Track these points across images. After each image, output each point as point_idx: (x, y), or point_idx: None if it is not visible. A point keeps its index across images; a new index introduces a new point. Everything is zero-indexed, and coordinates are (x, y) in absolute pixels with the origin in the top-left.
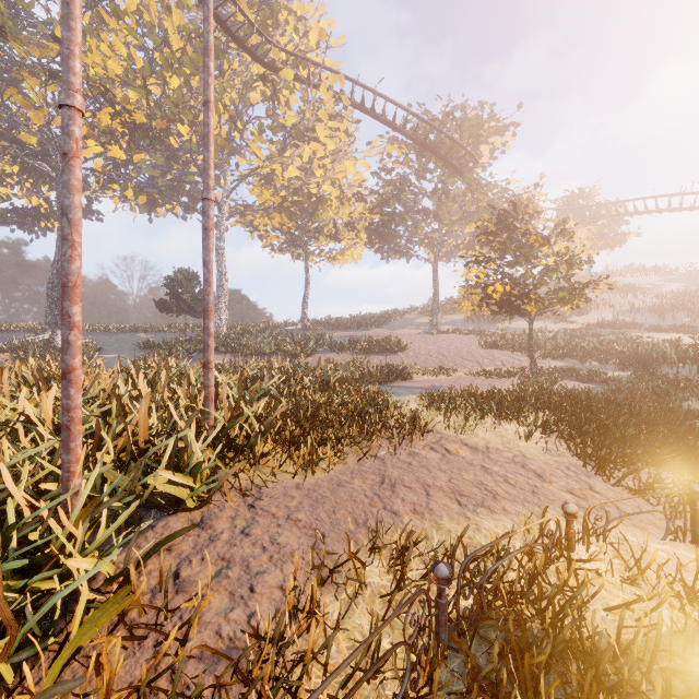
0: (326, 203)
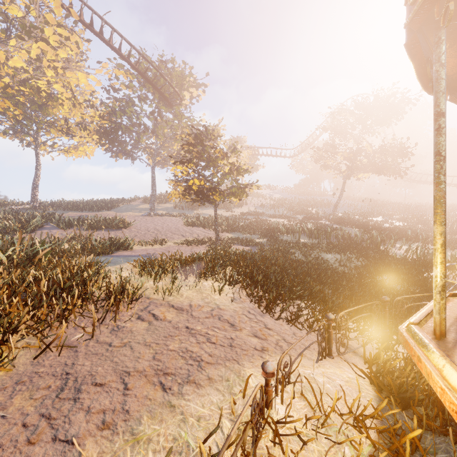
0: (57, 101)
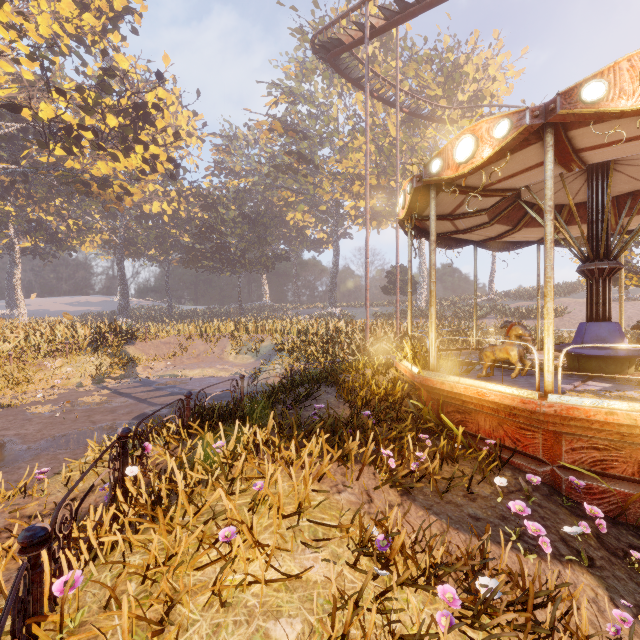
0: None
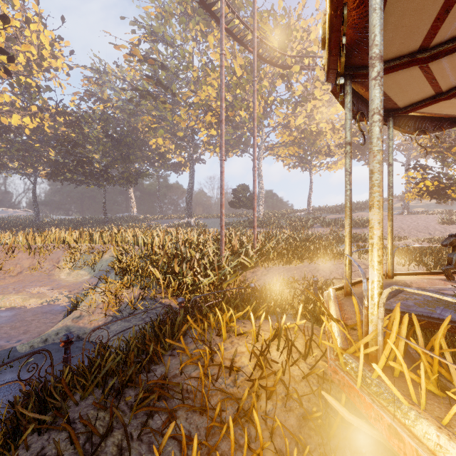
0: (322, 135)
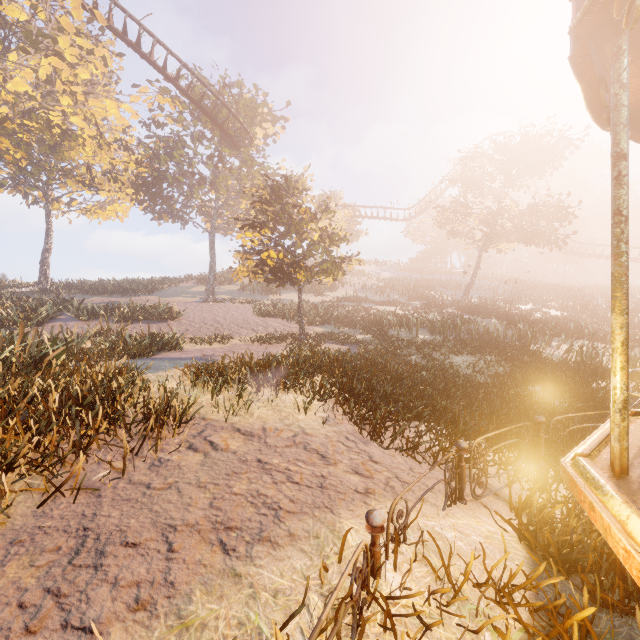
0: (76, 140)
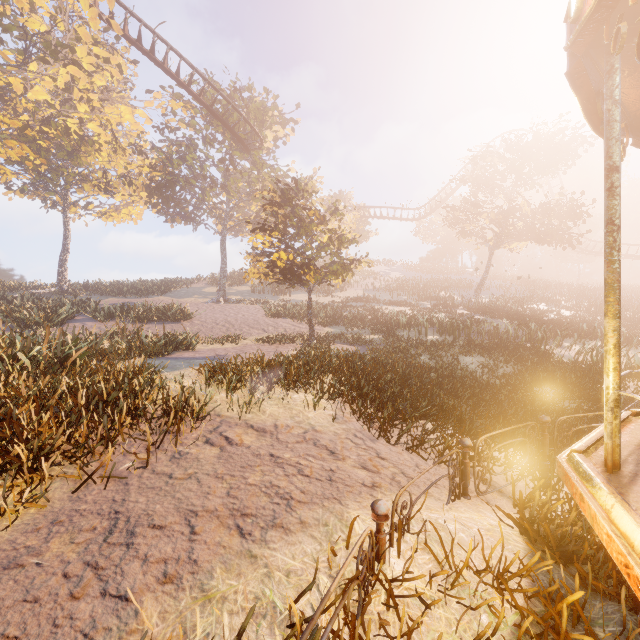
0: (92, 146)
